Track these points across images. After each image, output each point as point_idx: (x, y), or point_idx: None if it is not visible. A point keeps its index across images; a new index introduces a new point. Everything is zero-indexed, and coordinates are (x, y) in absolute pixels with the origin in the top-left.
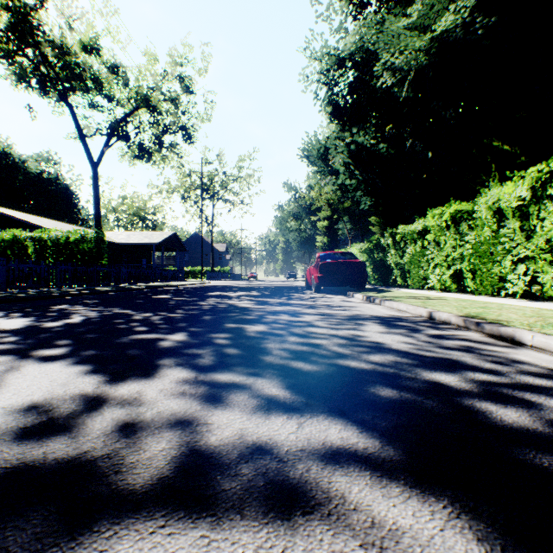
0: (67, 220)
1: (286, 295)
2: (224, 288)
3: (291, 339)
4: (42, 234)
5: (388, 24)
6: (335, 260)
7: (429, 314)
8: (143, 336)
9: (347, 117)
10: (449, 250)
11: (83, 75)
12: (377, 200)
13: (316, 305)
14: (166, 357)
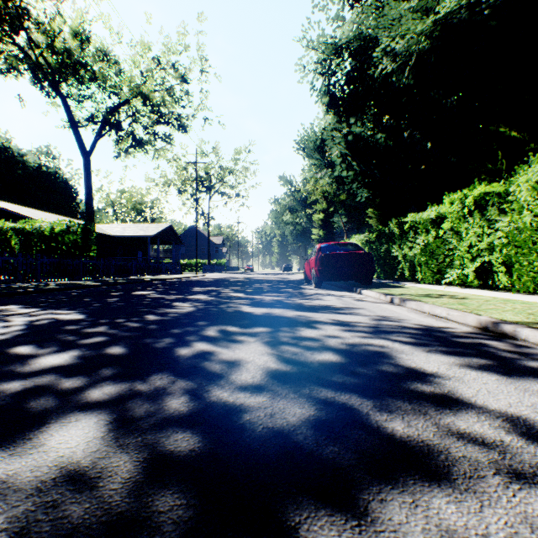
0: (66, 214)
1: (284, 290)
2: (216, 282)
3: (302, 389)
4: (26, 225)
5: (387, 9)
6: (339, 252)
7: (491, 325)
8: (38, 380)
9: (344, 107)
10: (474, 239)
11: (75, 64)
12: (374, 191)
13: (323, 306)
14: (3, 478)
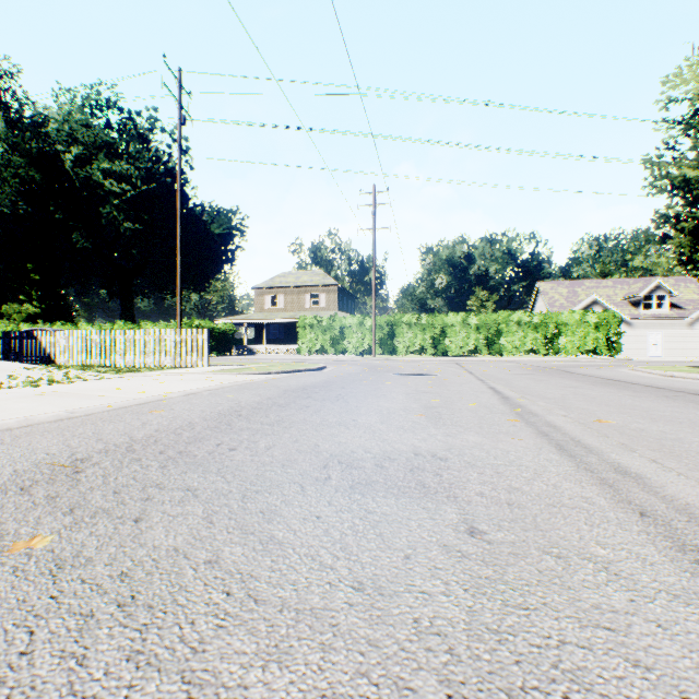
0: None
1: None
2: None
3: None
4: None
5: None
6: None
7: None
8: None
9: None
10: None
11: None
12: None
13: None
14: None
